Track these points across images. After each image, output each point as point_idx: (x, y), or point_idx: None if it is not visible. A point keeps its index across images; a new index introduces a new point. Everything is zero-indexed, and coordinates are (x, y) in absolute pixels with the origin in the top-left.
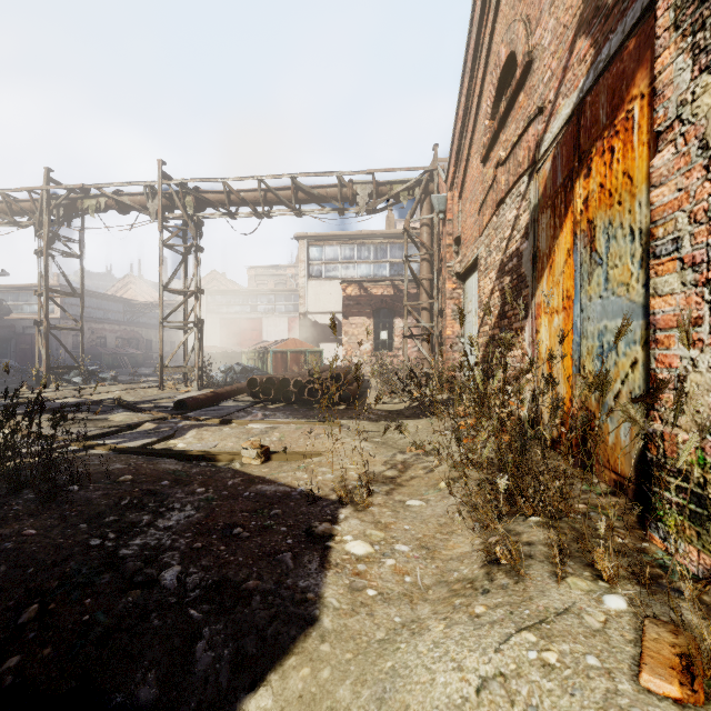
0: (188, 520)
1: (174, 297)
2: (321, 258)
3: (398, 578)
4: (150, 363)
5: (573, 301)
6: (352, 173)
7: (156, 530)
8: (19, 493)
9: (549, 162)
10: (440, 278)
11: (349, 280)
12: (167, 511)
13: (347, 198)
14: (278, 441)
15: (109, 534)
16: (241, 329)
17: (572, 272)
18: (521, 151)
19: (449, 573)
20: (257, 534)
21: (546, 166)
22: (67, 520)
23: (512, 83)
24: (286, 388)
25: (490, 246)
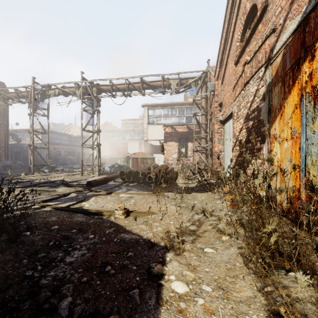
0: (82, 258)
1: (89, 133)
2: (154, 115)
3: (207, 317)
4: (79, 163)
5: (300, 134)
6: (168, 74)
7: (64, 264)
8: (0, 236)
9: (280, 57)
10: (210, 123)
11: (167, 125)
12: (72, 250)
13: (166, 86)
14: (133, 204)
15: (38, 267)
16: (118, 147)
17: (299, 117)
18: (260, 54)
19: (242, 315)
20: (119, 272)
21: (277, 60)
22: (18, 256)
23: (254, 20)
24: (137, 176)
25: (240, 106)
